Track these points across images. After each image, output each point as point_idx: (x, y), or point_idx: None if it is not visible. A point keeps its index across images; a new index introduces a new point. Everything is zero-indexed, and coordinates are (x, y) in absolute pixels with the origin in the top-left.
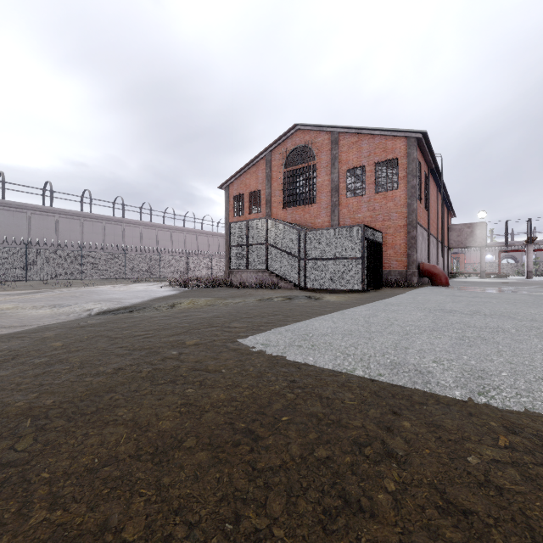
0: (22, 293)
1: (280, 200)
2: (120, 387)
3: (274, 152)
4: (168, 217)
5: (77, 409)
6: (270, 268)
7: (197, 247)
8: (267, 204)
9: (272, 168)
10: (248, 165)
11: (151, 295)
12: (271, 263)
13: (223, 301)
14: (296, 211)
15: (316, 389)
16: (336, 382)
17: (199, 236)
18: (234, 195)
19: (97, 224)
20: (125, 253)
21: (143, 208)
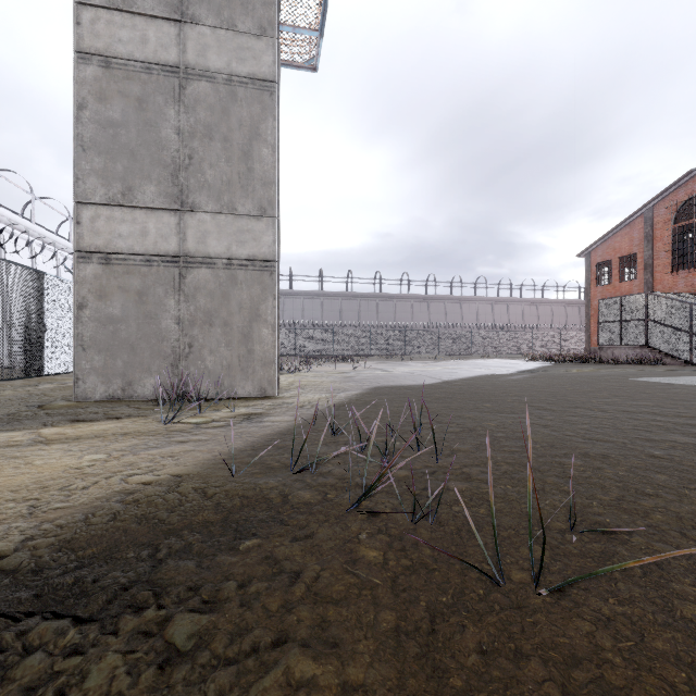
0: (425, 362)
1: (666, 263)
2: (592, 382)
3: (657, 206)
4: (502, 288)
5: (586, 382)
6: (650, 344)
7: (537, 319)
8: (646, 268)
9: (654, 226)
10: (617, 227)
11: (531, 366)
12: (652, 339)
13: (605, 369)
14: (693, 274)
15: (671, 385)
16: (681, 385)
17: (540, 306)
18: (597, 262)
19: (440, 304)
20: (471, 330)
21: (479, 283)
